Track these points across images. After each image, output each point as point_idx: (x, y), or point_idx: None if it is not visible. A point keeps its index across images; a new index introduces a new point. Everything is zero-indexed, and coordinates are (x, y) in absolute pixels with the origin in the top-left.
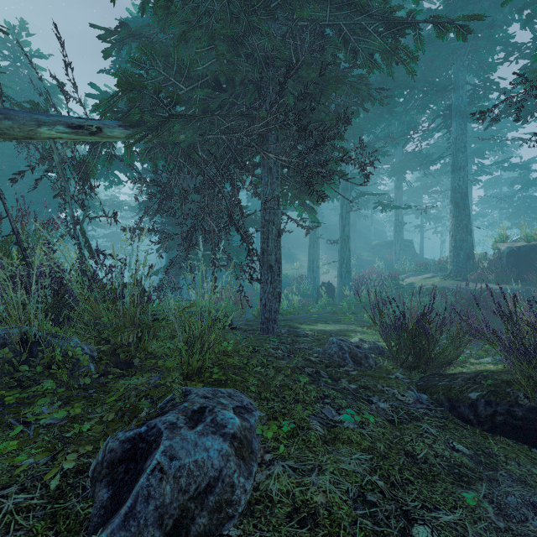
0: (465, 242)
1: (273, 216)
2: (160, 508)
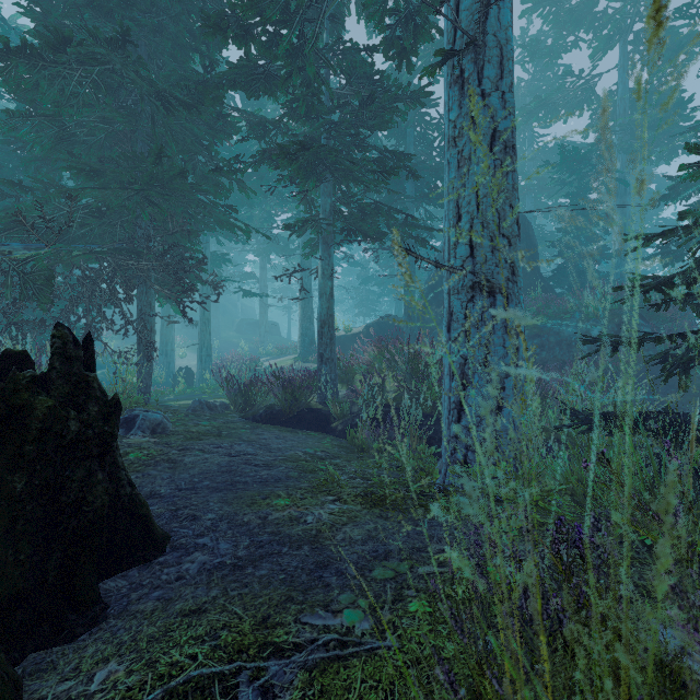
0: (309, 330)
1: (149, 316)
2: (148, 426)
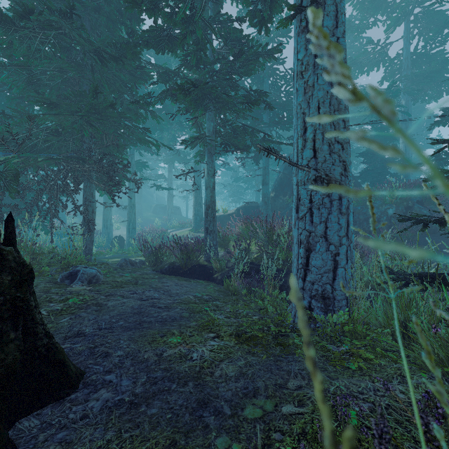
0: (199, 212)
1: (91, 202)
2: (86, 278)
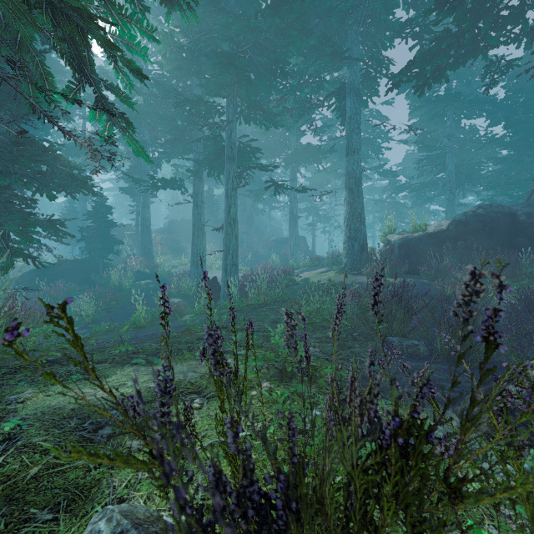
0: (359, 233)
1: None
2: None
